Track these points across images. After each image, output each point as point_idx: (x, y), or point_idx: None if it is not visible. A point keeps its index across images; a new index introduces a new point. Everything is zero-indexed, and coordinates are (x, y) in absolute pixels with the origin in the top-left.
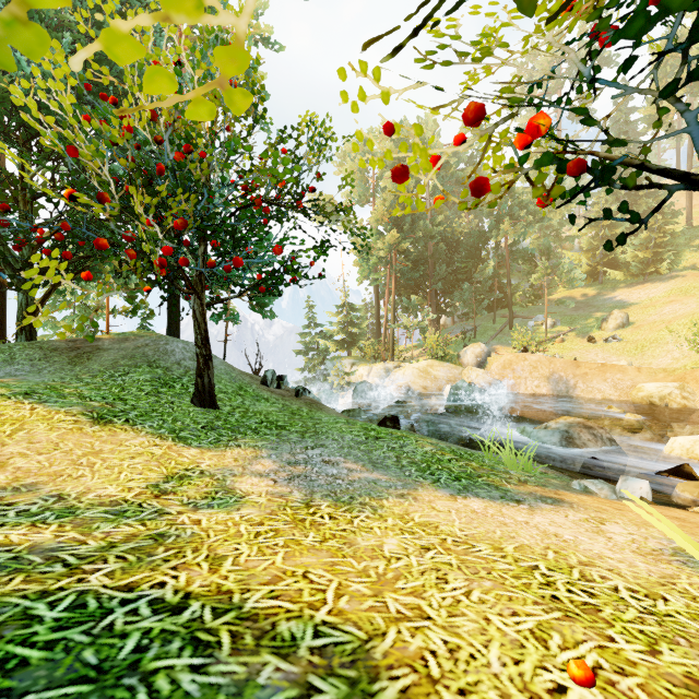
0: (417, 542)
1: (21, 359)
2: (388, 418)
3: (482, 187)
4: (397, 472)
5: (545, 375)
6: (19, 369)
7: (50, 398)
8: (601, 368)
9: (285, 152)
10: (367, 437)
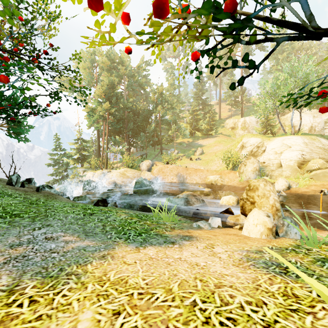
0: (110, 307)
1: None
2: (100, 201)
3: (163, 4)
4: (102, 237)
5: (175, 174)
6: None
7: None
8: (195, 170)
9: (21, 19)
10: (84, 214)
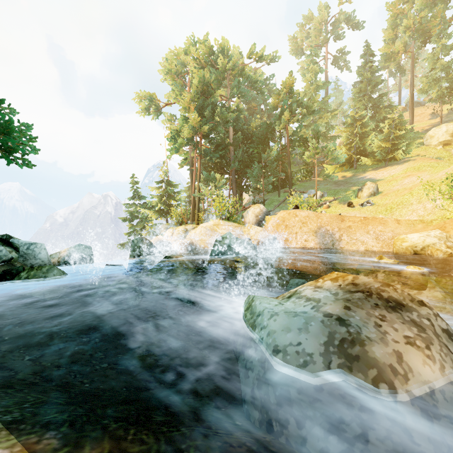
0: None
1: None
2: None
3: None
4: None
5: (313, 229)
6: None
7: None
8: (363, 221)
9: None
10: None
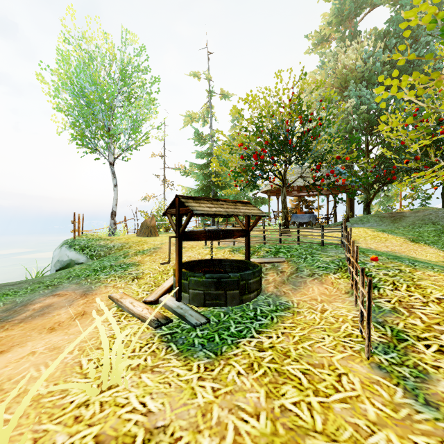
0: None
1: (371, 221)
2: None
3: None
4: None
5: None
6: (372, 224)
7: (391, 233)
8: None
9: None
10: None
